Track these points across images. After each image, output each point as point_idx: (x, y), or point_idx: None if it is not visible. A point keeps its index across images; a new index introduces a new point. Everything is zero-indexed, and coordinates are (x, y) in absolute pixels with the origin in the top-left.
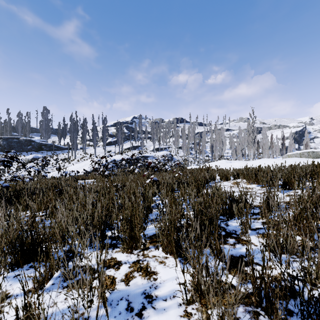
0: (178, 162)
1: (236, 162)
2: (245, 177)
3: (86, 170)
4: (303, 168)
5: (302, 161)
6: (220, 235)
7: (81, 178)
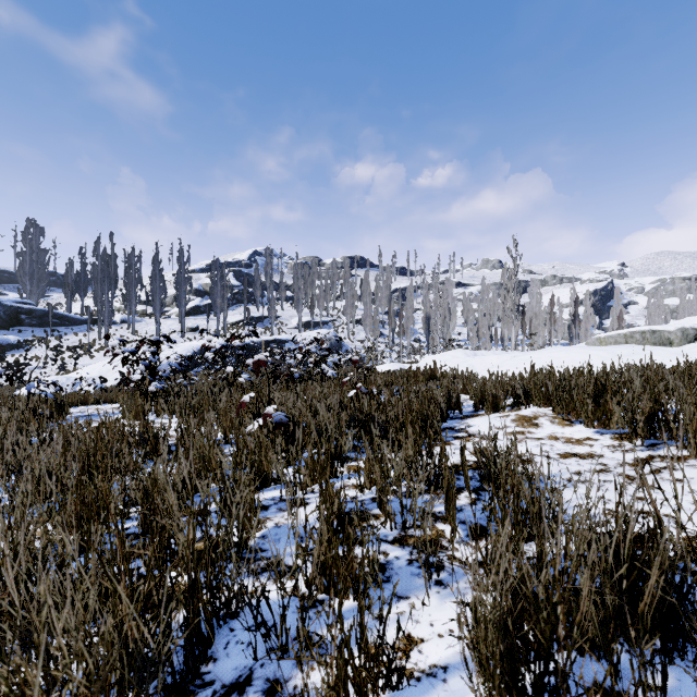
0: (355, 358)
1: (488, 354)
2: (555, 402)
3: (124, 376)
4: None
5: (653, 354)
6: None
7: (93, 400)
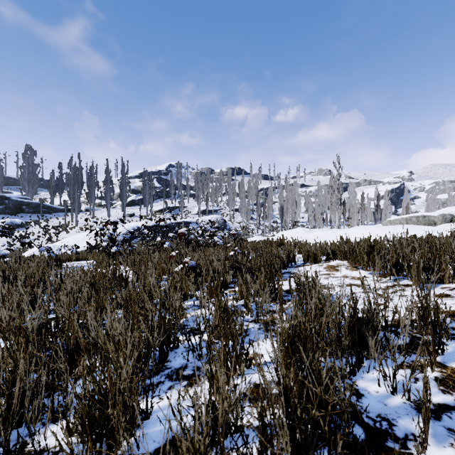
0: (234, 232)
1: (319, 231)
2: (348, 257)
3: (90, 244)
4: (449, 242)
5: (418, 230)
6: (355, 446)
7: (75, 258)
